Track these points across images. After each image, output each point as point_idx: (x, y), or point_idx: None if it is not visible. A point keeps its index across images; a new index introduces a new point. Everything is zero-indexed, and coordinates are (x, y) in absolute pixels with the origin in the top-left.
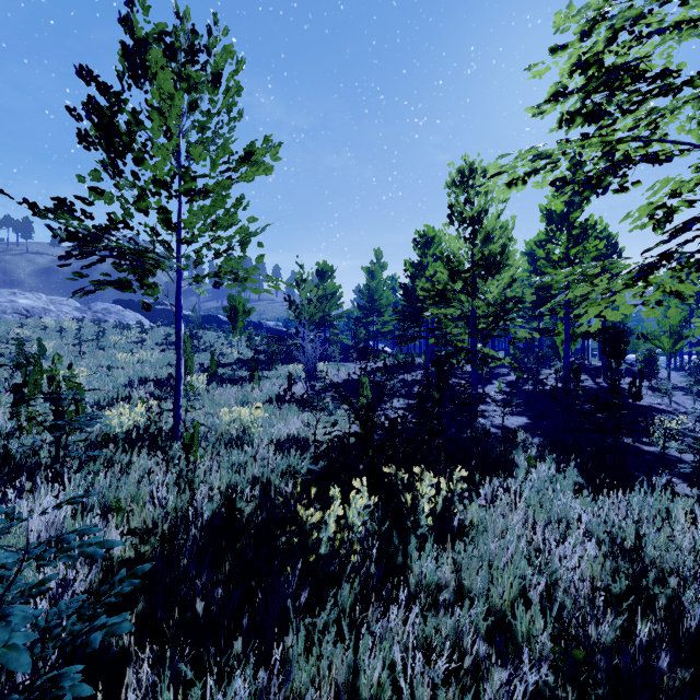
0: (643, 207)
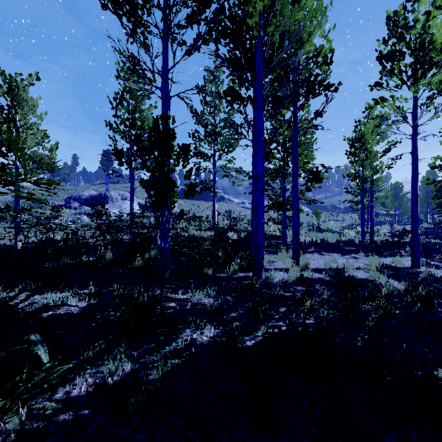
0: None
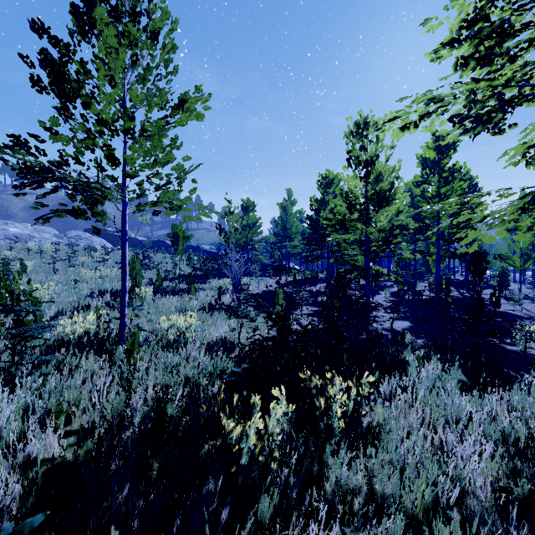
0: (519, 145)
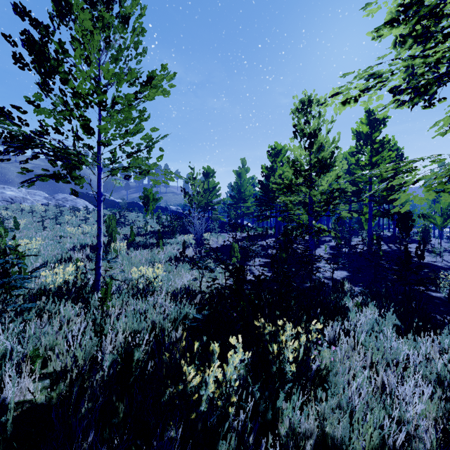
0: (448, 117)
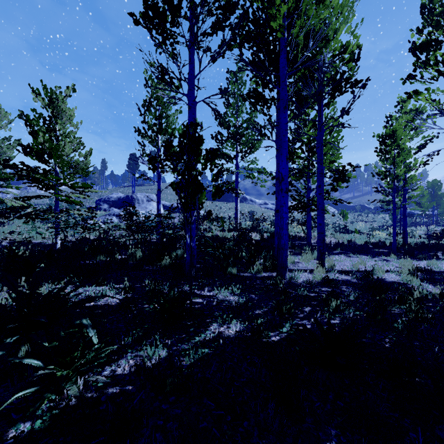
0: None
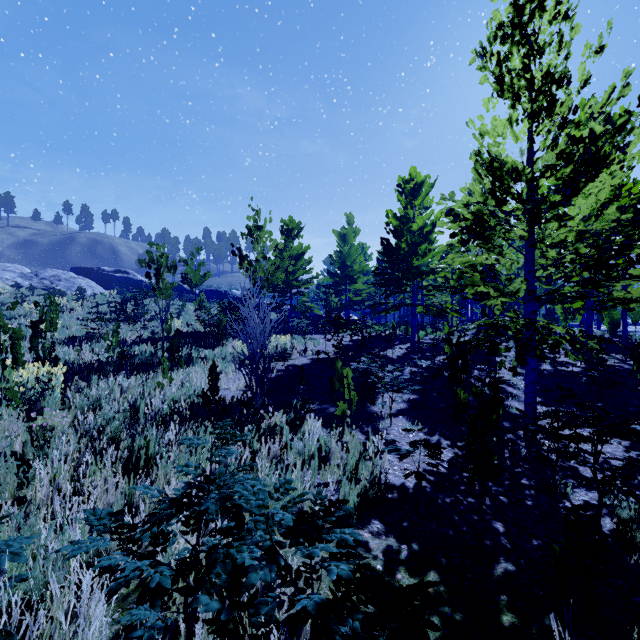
0: None
